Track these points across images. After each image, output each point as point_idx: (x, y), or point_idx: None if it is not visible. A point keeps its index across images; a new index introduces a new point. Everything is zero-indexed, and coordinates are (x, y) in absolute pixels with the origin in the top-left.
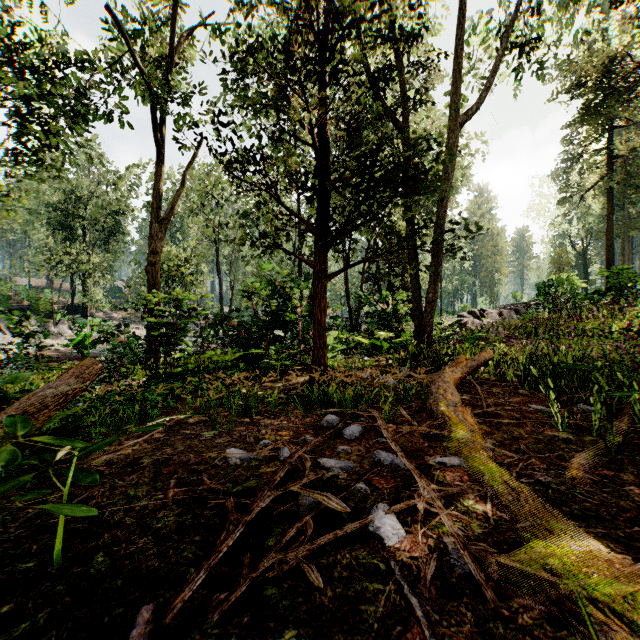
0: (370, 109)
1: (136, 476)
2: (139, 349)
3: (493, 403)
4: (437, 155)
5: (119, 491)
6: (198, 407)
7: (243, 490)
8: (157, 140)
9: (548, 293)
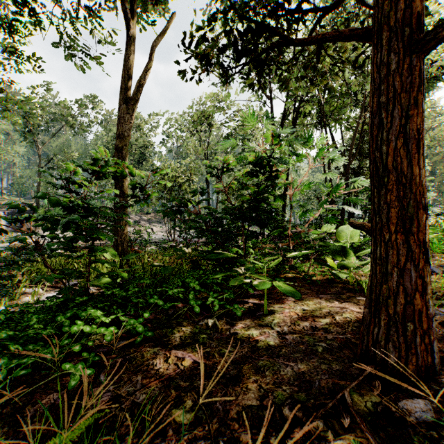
0: None
1: None
2: (153, 240)
3: None
4: None
5: None
6: None
7: None
8: (123, 11)
9: None
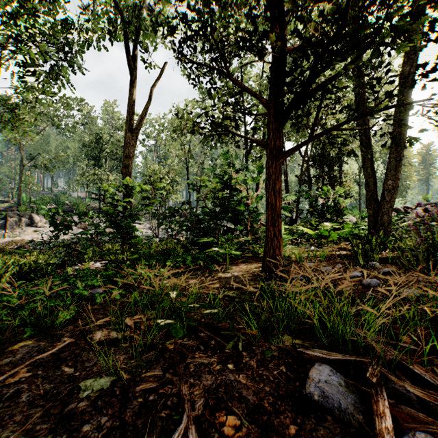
0: None
1: None
2: None
3: None
4: None
5: None
6: (130, 304)
7: None
8: (129, 64)
9: None
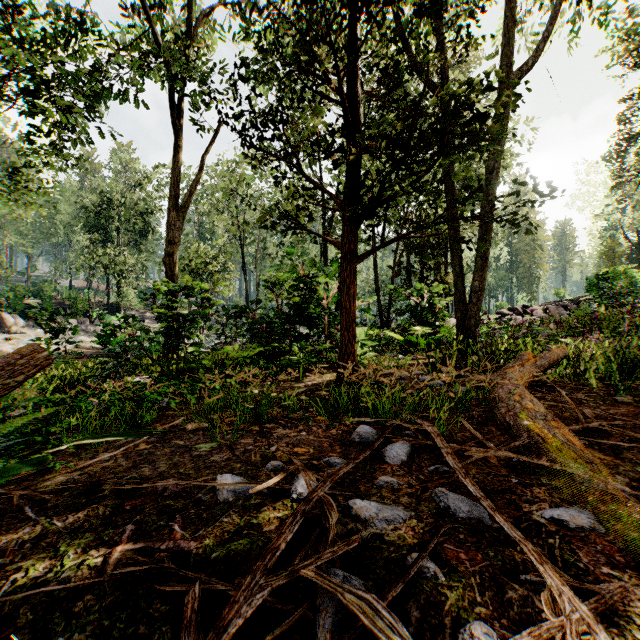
0: (413, 34)
1: (85, 514)
2: None
3: (593, 415)
4: (498, 96)
5: (47, 542)
6: (204, 409)
7: (227, 556)
8: (175, 124)
9: (602, 287)
